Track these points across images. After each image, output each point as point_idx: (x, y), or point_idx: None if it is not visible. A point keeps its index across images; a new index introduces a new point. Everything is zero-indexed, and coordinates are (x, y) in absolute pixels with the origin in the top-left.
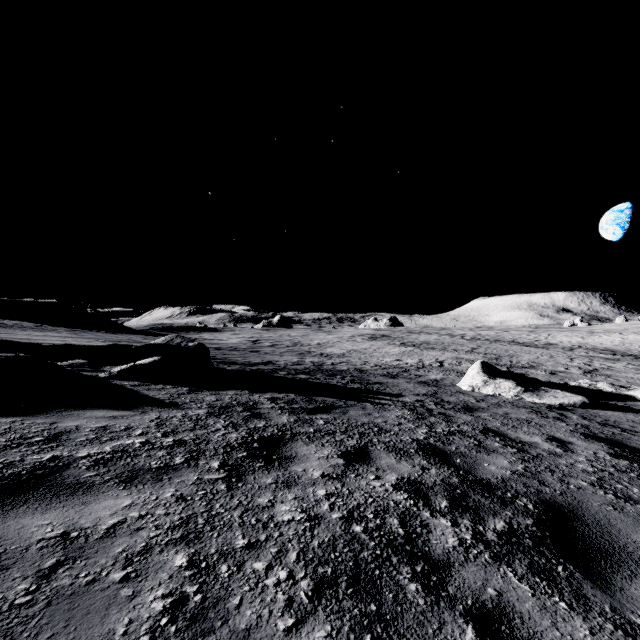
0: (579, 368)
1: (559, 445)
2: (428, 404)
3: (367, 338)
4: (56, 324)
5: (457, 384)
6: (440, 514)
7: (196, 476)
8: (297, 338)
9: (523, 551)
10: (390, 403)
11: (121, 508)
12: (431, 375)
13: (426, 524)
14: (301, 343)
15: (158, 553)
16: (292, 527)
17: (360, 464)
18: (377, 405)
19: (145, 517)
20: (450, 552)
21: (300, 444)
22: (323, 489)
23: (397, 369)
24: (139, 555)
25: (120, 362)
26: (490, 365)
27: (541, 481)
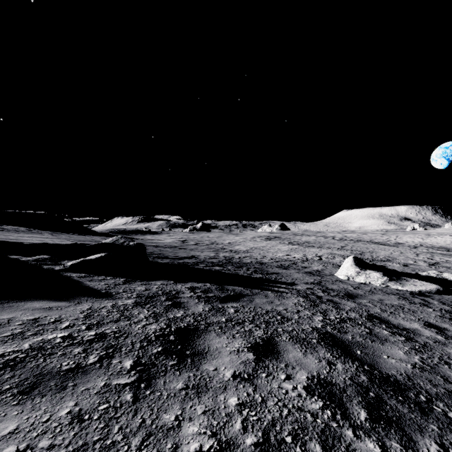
0: (424, 261)
1: (438, 332)
2: (317, 292)
3: (264, 239)
4: (43, 228)
5: (335, 274)
6: (363, 432)
7: (104, 381)
8: (214, 239)
9: None
10: (287, 291)
11: None
12: (314, 266)
13: (353, 451)
14: (217, 242)
15: None
16: None
17: (269, 359)
18: (277, 293)
19: None
20: None
21: (213, 336)
22: (235, 396)
23: (288, 262)
24: None
25: (75, 257)
26: (360, 259)
27: (444, 377)
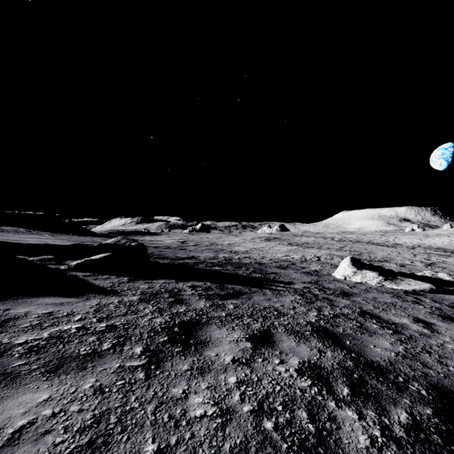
0: (421, 262)
1: (425, 326)
2: (313, 290)
3: (264, 240)
4: (41, 229)
5: (332, 274)
6: (344, 404)
7: (118, 363)
8: (213, 240)
9: (436, 452)
10: (284, 289)
11: (36, 404)
12: (312, 267)
13: (334, 417)
14: (216, 243)
15: None
16: (204, 425)
17: (265, 347)
18: (274, 291)
19: (57, 416)
20: None
21: (214, 328)
22: (234, 376)
23: (286, 262)
24: None
25: (79, 257)
26: (357, 260)
27: (423, 363)
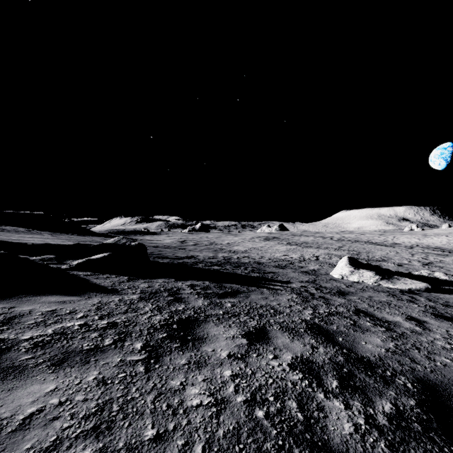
0: (419, 261)
1: (417, 324)
2: (310, 289)
3: (263, 239)
4: (42, 229)
5: (330, 273)
6: (333, 395)
7: (120, 358)
8: (213, 239)
9: (415, 438)
10: (281, 288)
11: (44, 394)
12: (310, 266)
13: (322, 407)
14: (215, 243)
15: (66, 449)
16: (200, 413)
17: (260, 344)
18: (272, 290)
19: (64, 404)
20: (348, 441)
21: (211, 325)
22: (229, 370)
23: (285, 262)
24: (46, 452)
25: (79, 257)
26: (355, 259)
27: (412, 358)
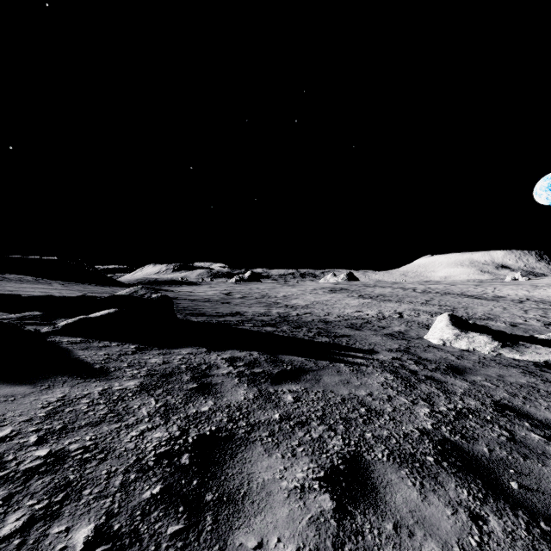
0: (537, 320)
1: None
2: (408, 363)
3: (328, 291)
4: (55, 278)
5: (424, 337)
6: None
7: None
8: (265, 291)
9: None
10: (366, 363)
11: None
12: (394, 326)
13: None
14: (268, 295)
15: None
16: None
17: (362, 510)
18: (352, 366)
19: None
20: None
21: (258, 452)
22: None
23: (360, 320)
24: None
25: (76, 314)
26: (458, 318)
27: None
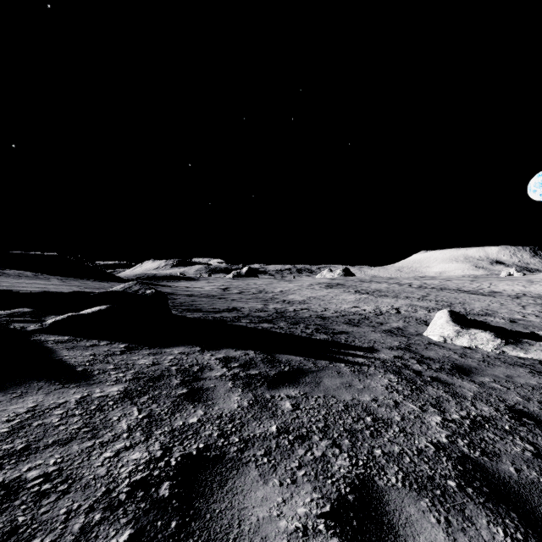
0: (536, 316)
1: None
2: (410, 363)
3: (324, 286)
4: (54, 273)
5: (424, 333)
6: None
7: None
8: (262, 286)
9: None
10: (367, 362)
11: None
12: (392, 322)
13: None
14: (265, 290)
15: None
16: None
17: None
18: (353, 366)
19: None
20: None
21: (251, 478)
22: None
23: (357, 316)
24: None
25: (67, 311)
26: (458, 314)
27: None
